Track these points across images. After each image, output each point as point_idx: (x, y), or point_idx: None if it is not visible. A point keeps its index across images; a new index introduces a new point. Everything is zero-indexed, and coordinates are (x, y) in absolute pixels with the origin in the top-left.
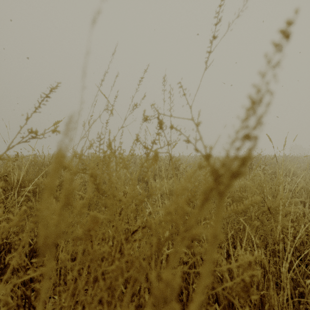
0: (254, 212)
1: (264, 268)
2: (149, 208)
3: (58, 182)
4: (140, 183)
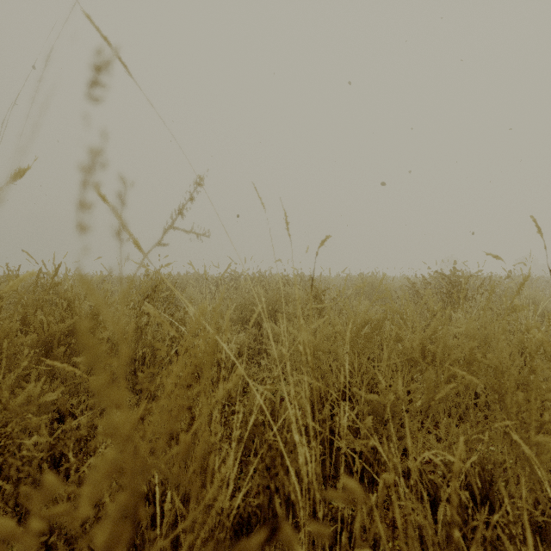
0: (534, 407)
1: (547, 540)
2: (263, 395)
3: (66, 327)
4: (246, 327)
